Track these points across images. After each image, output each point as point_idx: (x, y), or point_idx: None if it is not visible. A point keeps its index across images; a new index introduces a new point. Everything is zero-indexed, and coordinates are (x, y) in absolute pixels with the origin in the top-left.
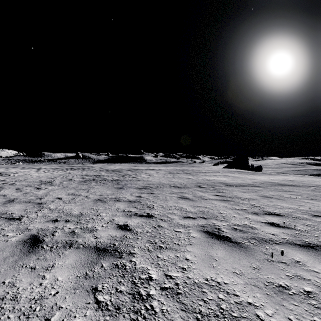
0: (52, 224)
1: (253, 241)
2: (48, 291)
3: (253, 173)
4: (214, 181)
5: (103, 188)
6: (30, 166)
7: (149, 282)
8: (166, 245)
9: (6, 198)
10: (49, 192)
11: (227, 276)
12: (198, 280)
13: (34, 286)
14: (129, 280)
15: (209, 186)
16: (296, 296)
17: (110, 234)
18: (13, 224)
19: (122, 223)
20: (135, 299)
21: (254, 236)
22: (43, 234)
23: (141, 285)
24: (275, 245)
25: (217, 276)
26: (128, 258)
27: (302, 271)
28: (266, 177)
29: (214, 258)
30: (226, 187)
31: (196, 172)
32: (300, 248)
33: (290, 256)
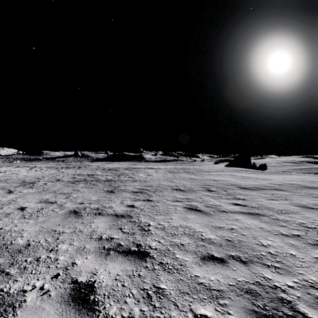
0: None
1: None
2: None
3: (261, 172)
4: (223, 182)
5: (89, 191)
6: (26, 165)
7: None
8: None
9: None
10: (19, 197)
11: None
12: None
13: None
14: None
15: (220, 189)
16: None
17: None
18: None
19: (85, 277)
20: None
21: None
22: None
23: None
24: None
25: None
26: None
27: None
28: (280, 177)
29: None
30: (242, 191)
31: (199, 171)
32: None
33: None
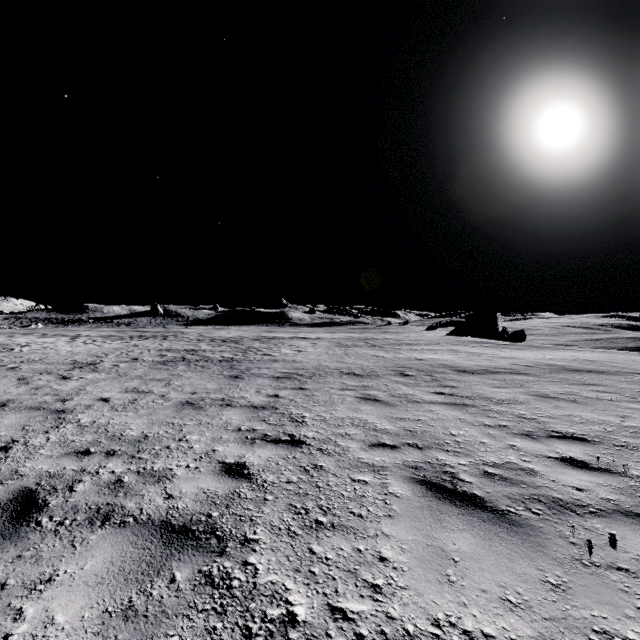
0: (76, 461)
1: (536, 506)
2: None
3: (509, 345)
4: (432, 362)
5: (200, 377)
6: (59, 332)
7: (287, 630)
8: (333, 517)
9: None
10: (87, 386)
11: (488, 612)
12: (414, 625)
13: None
14: (237, 623)
15: (422, 373)
16: None
17: (202, 489)
18: None
19: (233, 459)
20: None
21: (536, 495)
22: (48, 487)
23: None
24: (591, 518)
25: (462, 612)
26: (238, 555)
27: None
28: (537, 355)
29: (450, 556)
30: (458, 376)
31: (394, 344)
32: None
33: (634, 548)
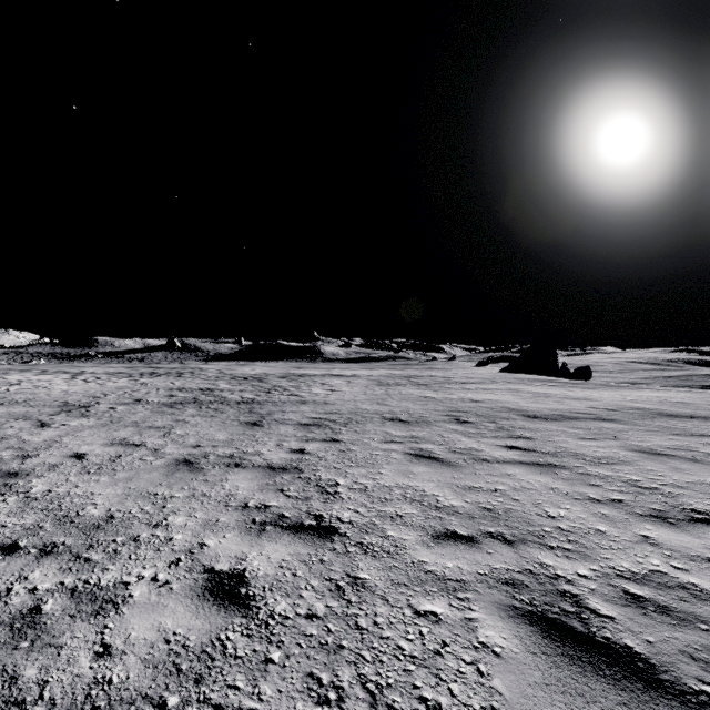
0: None
1: None
2: None
3: (577, 384)
4: (492, 404)
5: (209, 424)
6: (62, 368)
7: None
8: None
9: None
10: (65, 436)
11: None
12: None
13: None
14: None
15: (483, 419)
16: None
17: (163, 632)
18: None
19: (227, 564)
20: None
21: None
22: None
23: None
24: None
25: None
26: None
27: None
28: (615, 395)
29: None
30: (529, 423)
31: (442, 383)
32: None
33: None
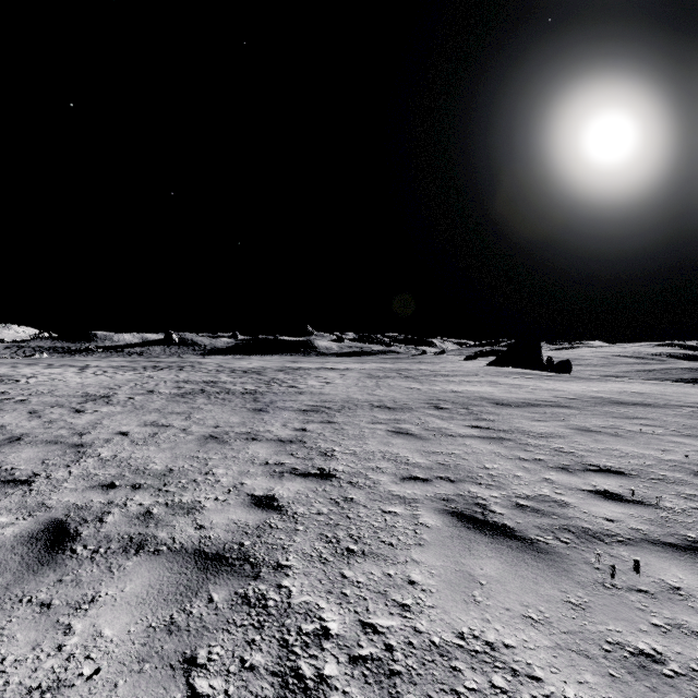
0: (102, 494)
1: (565, 535)
2: (75, 666)
3: (553, 376)
4: (469, 394)
5: (221, 410)
6: (66, 362)
7: (321, 641)
8: (363, 545)
9: (5, 433)
10: (103, 419)
11: (510, 627)
12: (440, 638)
13: (43, 653)
14: (274, 636)
15: (458, 406)
16: (683, 680)
17: (232, 520)
18: (13, 494)
19: (262, 492)
20: (286, 689)
21: (566, 525)
22: (78, 519)
23: (302, 651)
24: (618, 546)
25: (486, 627)
26: (272, 579)
27: (688, 612)
28: (582, 386)
29: (478, 580)
30: (496, 409)
31: (428, 375)
32: (677, 554)
33: (656, 573)
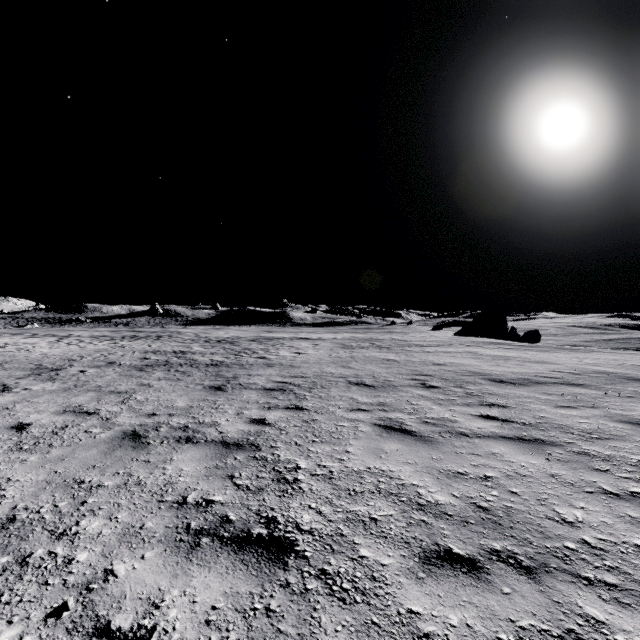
0: None
1: None
2: None
3: (531, 347)
4: (454, 368)
5: (173, 388)
6: (52, 332)
7: None
8: None
9: None
10: (20, 402)
11: None
12: None
13: None
14: None
15: (450, 383)
16: None
17: None
18: None
19: (131, 616)
20: None
21: None
22: None
23: None
24: None
25: None
26: None
27: None
28: (573, 358)
29: None
30: (498, 388)
31: (402, 345)
32: None
33: None
